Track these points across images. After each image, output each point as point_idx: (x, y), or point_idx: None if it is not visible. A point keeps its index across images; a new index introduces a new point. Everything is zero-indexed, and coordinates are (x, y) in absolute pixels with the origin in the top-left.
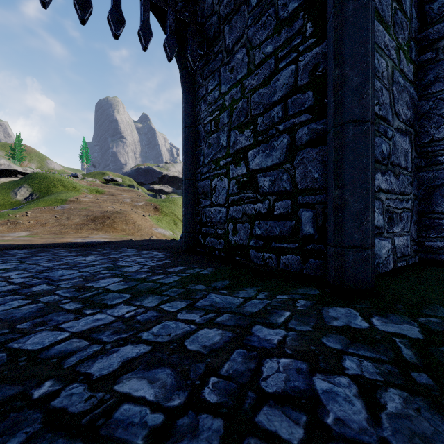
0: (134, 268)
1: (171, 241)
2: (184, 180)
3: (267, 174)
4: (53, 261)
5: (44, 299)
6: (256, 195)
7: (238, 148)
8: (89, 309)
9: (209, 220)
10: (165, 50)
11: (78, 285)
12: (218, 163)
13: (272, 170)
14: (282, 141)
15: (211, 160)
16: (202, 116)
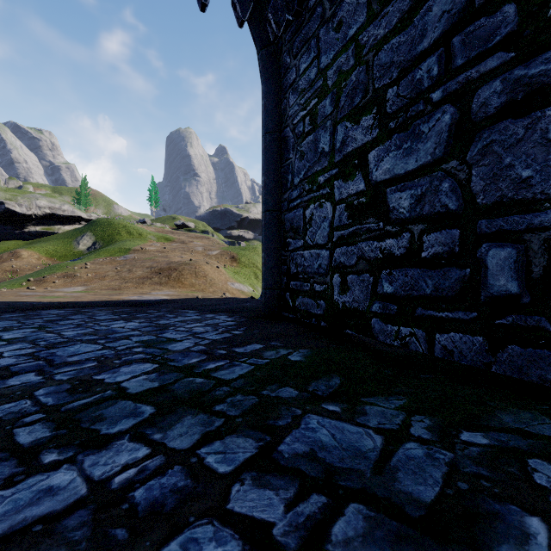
0: (184, 345)
1: (248, 300)
2: (264, 211)
3: (406, 186)
4: (81, 328)
5: (2, 409)
6: (383, 226)
7: (349, 151)
8: (57, 446)
9: (302, 271)
10: (234, 8)
11: (82, 377)
12: (315, 180)
13: (418, 177)
14: (440, 121)
15: (305, 177)
16: (290, 113)
